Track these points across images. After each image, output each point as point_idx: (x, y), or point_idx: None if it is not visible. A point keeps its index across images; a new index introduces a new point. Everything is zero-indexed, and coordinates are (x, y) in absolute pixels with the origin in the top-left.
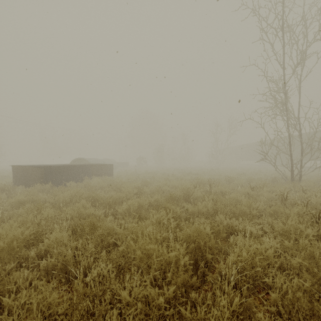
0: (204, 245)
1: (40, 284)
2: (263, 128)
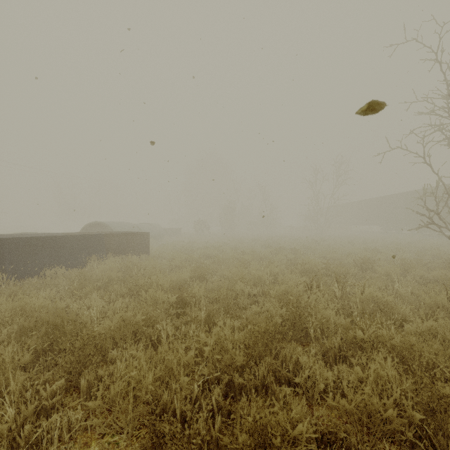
0: None
1: None
2: (428, 164)
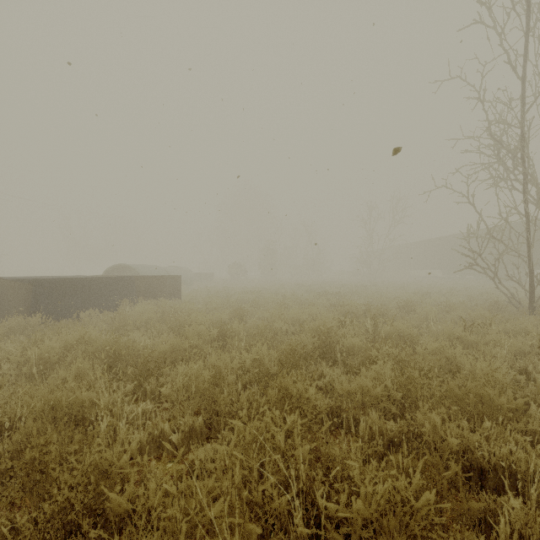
0: None
1: None
2: (471, 204)
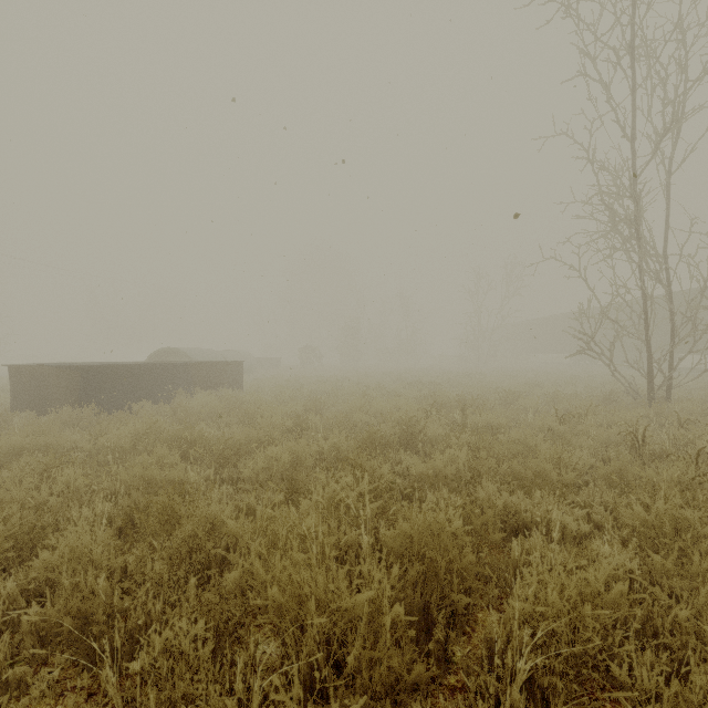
0: (448, 567)
1: (16, 673)
2: (583, 279)
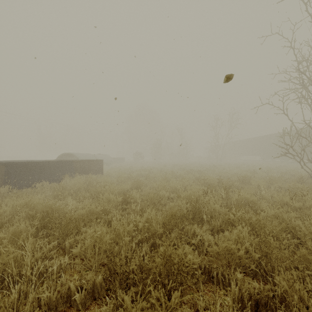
0: None
1: None
2: (285, 114)
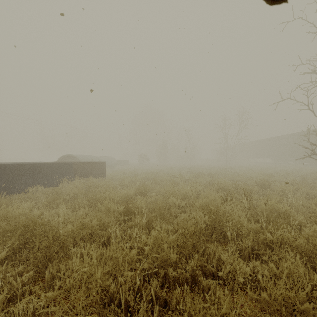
0: None
1: None
2: (311, 110)
